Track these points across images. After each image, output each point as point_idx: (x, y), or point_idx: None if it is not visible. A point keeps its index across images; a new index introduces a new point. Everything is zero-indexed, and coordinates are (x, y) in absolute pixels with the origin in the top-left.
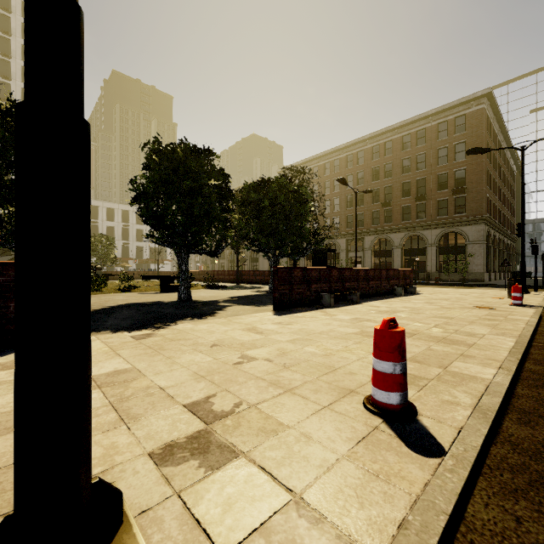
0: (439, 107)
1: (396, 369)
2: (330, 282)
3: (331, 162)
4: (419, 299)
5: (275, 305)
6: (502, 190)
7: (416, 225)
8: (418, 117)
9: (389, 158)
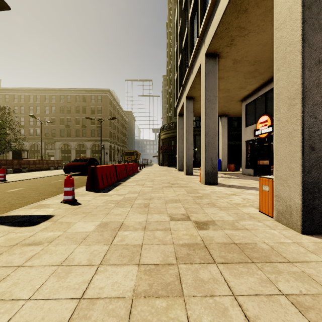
0: (91, 88)
1: (3, 174)
2: (13, 165)
3: (34, 95)
4: (56, 170)
5: None
6: (120, 128)
7: (82, 139)
8: (83, 89)
9: (69, 104)
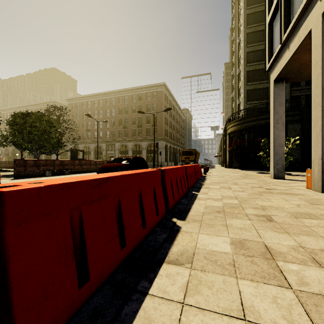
0: (146, 85)
1: None
2: (54, 166)
3: (98, 100)
4: None
5: (15, 176)
6: (176, 126)
7: (138, 139)
8: (139, 87)
9: (127, 104)
